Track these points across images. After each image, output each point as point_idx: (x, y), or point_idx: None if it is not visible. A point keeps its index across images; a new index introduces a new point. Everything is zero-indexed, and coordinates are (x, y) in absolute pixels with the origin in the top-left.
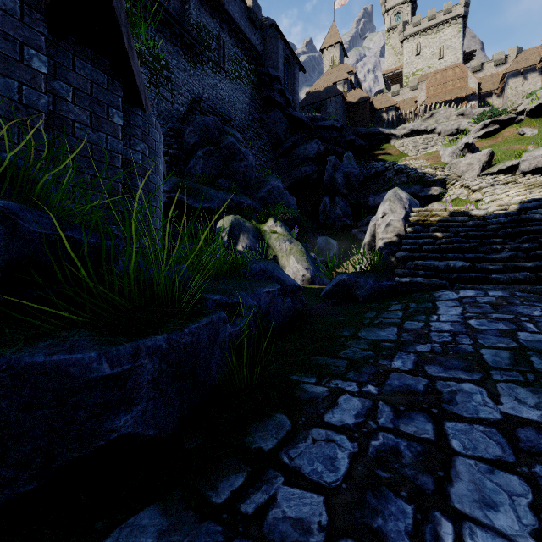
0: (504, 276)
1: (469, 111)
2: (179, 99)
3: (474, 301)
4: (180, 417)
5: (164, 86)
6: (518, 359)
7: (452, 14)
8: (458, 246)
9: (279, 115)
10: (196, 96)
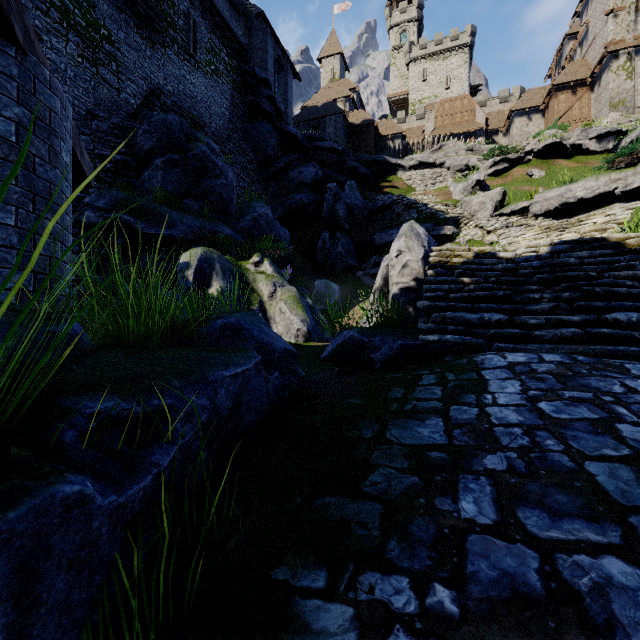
0: (549, 333)
1: (478, 147)
2: (128, 87)
3: (530, 369)
4: None
5: (106, 66)
6: None
7: (459, 42)
8: (491, 294)
9: (268, 128)
10: (155, 86)
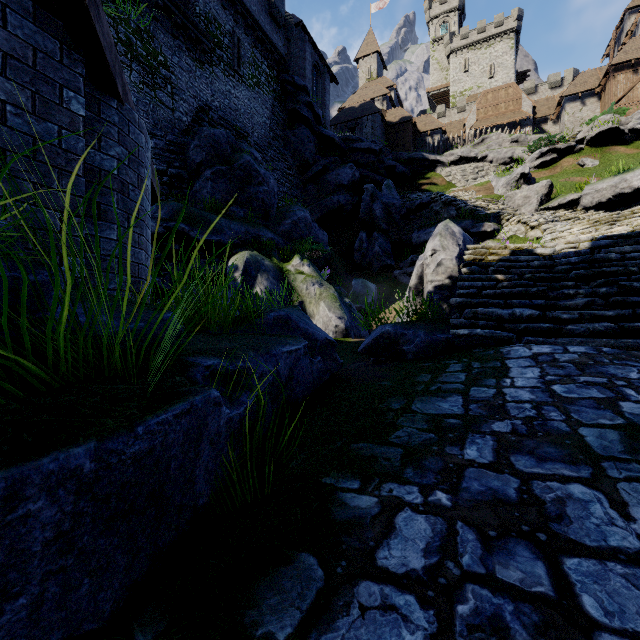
0: (581, 327)
1: (524, 137)
2: (181, 106)
3: (553, 359)
4: (131, 581)
5: (162, 89)
6: (633, 443)
7: (504, 28)
8: (524, 290)
9: (306, 133)
10: (204, 103)
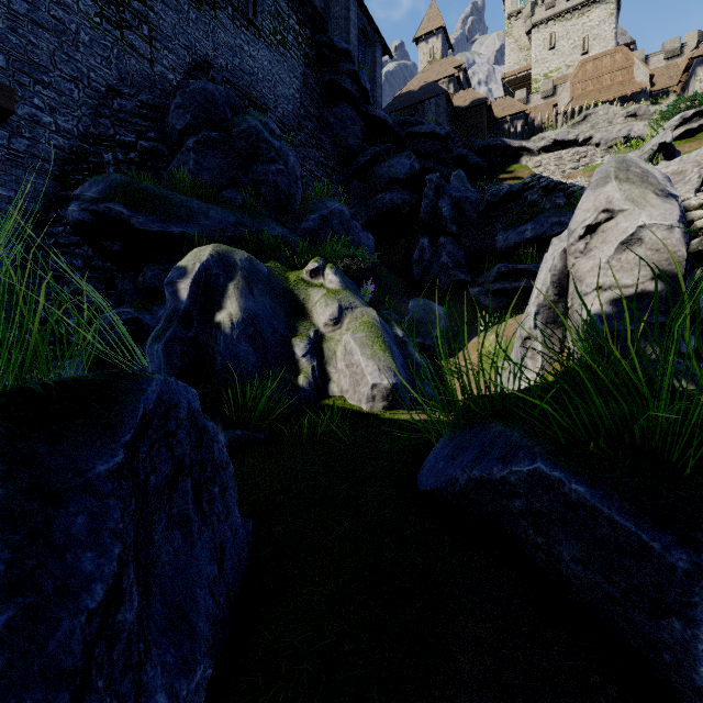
0: None
1: (644, 109)
2: (165, 58)
3: None
4: None
5: (134, 29)
6: None
7: None
8: None
9: (349, 113)
10: (202, 58)
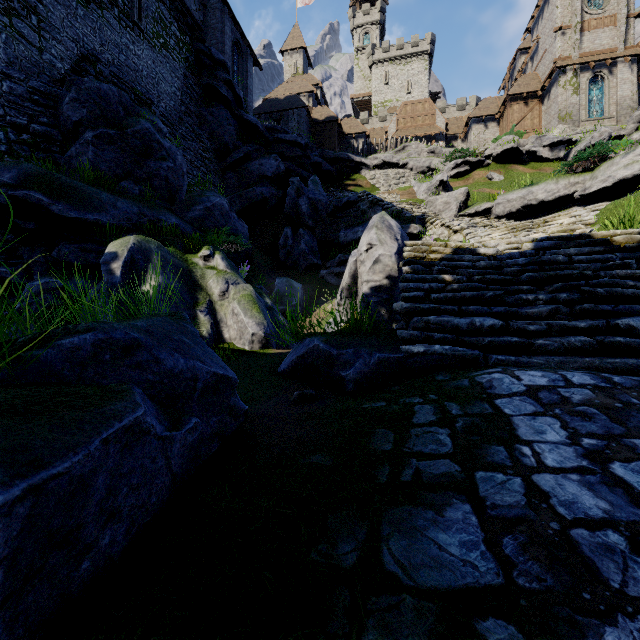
0: (554, 342)
1: (439, 149)
2: (54, 47)
3: (561, 398)
4: None
5: (23, 18)
6: None
7: (419, 49)
8: (479, 294)
9: (225, 114)
10: (90, 52)
